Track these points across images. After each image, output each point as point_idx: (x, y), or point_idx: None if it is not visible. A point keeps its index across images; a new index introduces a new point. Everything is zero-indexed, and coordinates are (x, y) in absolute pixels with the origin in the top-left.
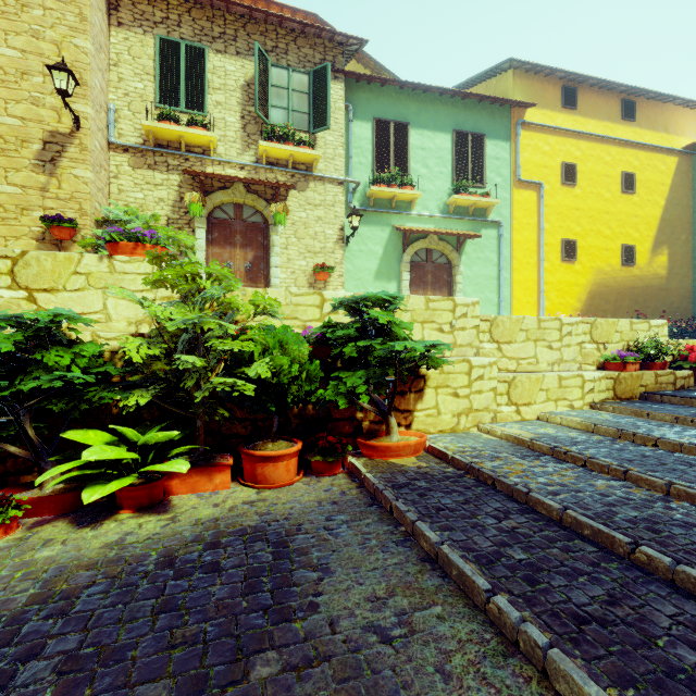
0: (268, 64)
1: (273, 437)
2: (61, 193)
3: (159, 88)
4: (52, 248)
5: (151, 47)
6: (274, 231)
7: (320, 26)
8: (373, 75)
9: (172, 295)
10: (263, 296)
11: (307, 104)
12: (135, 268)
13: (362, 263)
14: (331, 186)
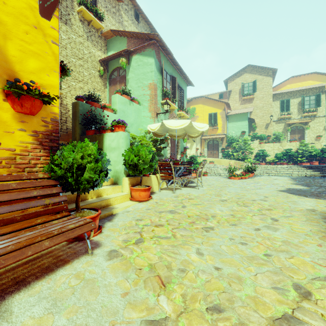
0: (304, 97)
1: (314, 160)
2: (268, 132)
3: (280, 109)
4: (267, 140)
5: (279, 102)
6: (305, 130)
7: (318, 86)
8: None
9: (298, 146)
10: (313, 145)
11: (314, 102)
12: (293, 143)
13: None
14: (321, 118)
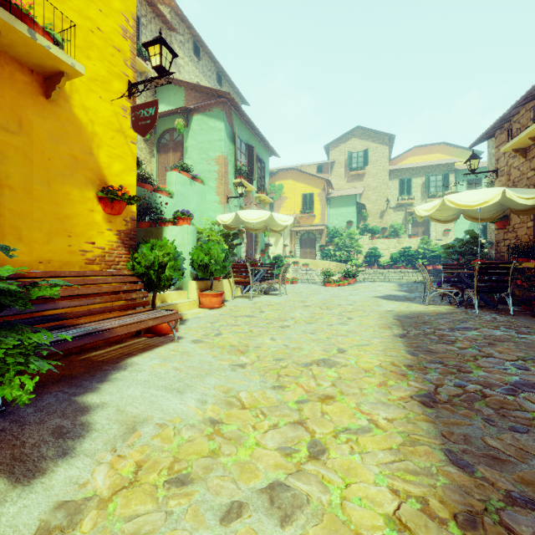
0: (429, 177)
1: (438, 263)
2: (383, 222)
3: (399, 191)
4: (382, 234)
5: (397, 182)
6: (431, 221)
7: (446, 163)
8: (465, 169)
9: (419, 243)
10: (436, 243)
11: (441, 184)
12: (414, 240)
13: (462, 226)
14: None
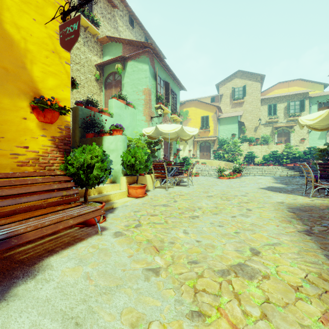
0: (289, 102)
1: (298, 162)
2: (257, 134)
3: (268, 113)
4: (255, 142)
5: (267, 107)
6: (291, 133)
7: (302, 92)
8: (317, 96)
9: (283, 148)
10: (296, 148)
11: (298, 107)
12: (279, 146)
13: (314, 136)
14: None
